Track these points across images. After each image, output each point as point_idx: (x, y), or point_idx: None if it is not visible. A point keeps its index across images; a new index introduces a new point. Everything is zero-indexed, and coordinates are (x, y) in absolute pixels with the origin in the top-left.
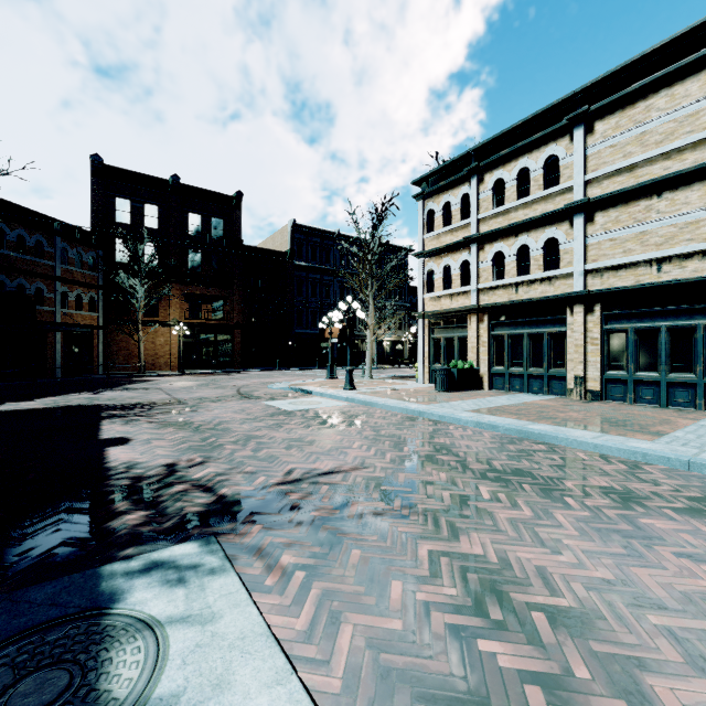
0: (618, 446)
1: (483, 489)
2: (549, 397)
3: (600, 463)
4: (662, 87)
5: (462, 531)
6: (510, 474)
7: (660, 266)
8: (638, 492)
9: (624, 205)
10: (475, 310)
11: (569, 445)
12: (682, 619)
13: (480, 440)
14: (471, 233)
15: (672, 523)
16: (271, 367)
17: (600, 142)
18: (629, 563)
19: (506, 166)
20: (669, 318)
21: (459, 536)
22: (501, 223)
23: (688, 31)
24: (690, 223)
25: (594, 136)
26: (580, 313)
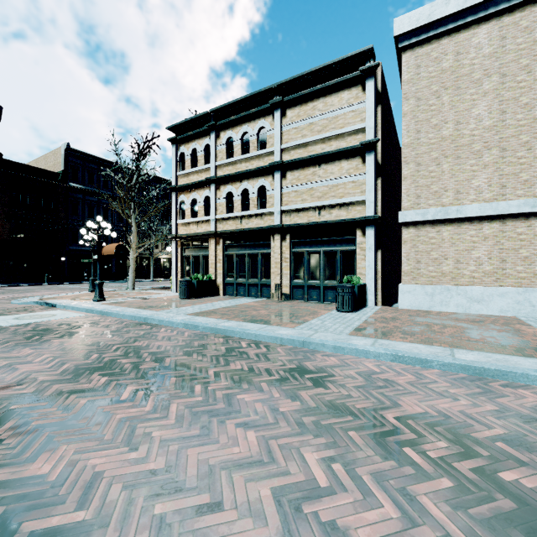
0: (268, 334)
1: (129, 389)
2: (259, 299)
3: (251, 349)
4: (321, 96)
5: (54, 445)
6: (170, 370)
7: (320, 211)
8: (257, 370)
9: (302, 169)
10: (214, 235)
11: (241, 336)
12: (186, 498)
13: (176, 339)
14: (211, 175)
15: (258, 394)
16: (40, 282)
17: (289, 124)
18: (193, 444)
19: (235, 128)
20: (324, 245)
21: (42, 454)
22: (231, 170)
23: (332, 64)
24: (334, 186)
25: (286, 119)
26: (278, 240)
